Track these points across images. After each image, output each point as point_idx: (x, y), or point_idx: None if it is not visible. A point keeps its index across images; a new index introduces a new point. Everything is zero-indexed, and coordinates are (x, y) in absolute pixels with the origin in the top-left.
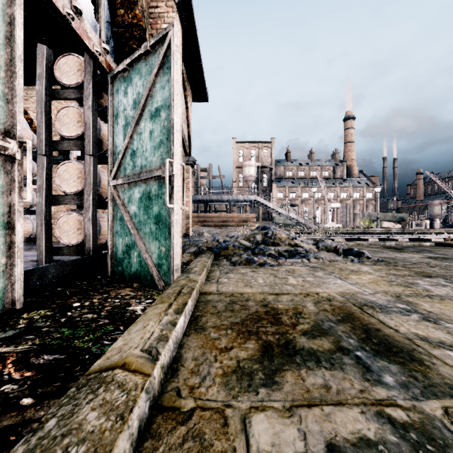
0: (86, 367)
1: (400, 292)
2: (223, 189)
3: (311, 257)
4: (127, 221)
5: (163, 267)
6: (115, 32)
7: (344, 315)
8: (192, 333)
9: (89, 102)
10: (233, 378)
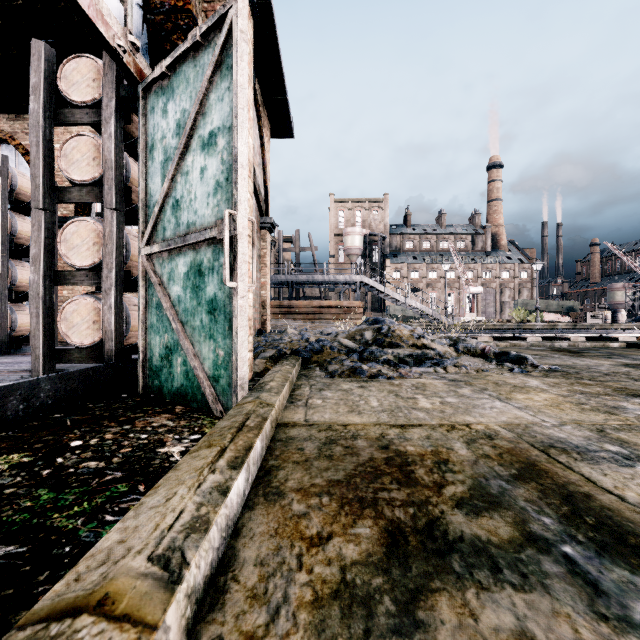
0: (60, 572)
1: (602, 423)
2: (315, 266)
3: (449, 365)
4: (167, 309)
5: (220, 382)
6: (149, 21)
7: (521, 466)
8: (259, 504)
9: (110, 127)
10: (333, 612)
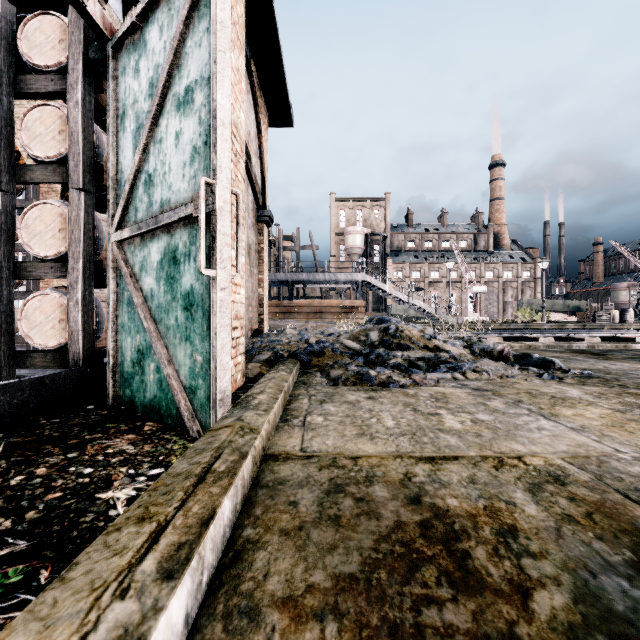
0: None
1: None
2: (316, 265)
3: (468, 370)
4: (138, 305)
5: (198, 394)
6: None
7: (632, 541)
8: None
9: (77, 94)
10: None
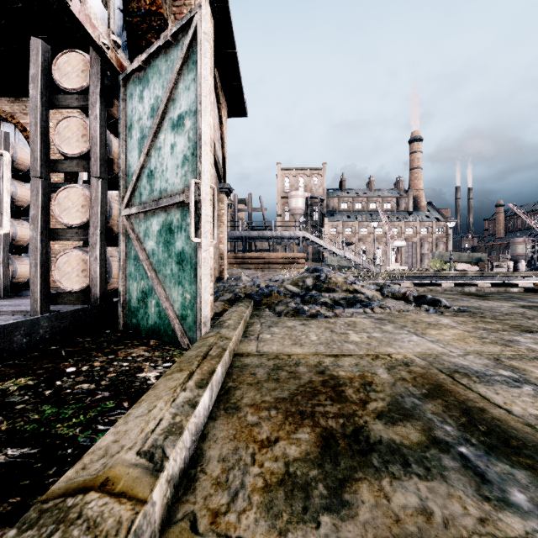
0: (65, 468)
1: (499, 353)
2: (265, 224)
3: (376, 307)
4: (143, 260)
5: (187, 320)
6: (128, 23)
7: (430, 387)
8: (220, 416)
9: (96, 110)
10: (279, 495)
